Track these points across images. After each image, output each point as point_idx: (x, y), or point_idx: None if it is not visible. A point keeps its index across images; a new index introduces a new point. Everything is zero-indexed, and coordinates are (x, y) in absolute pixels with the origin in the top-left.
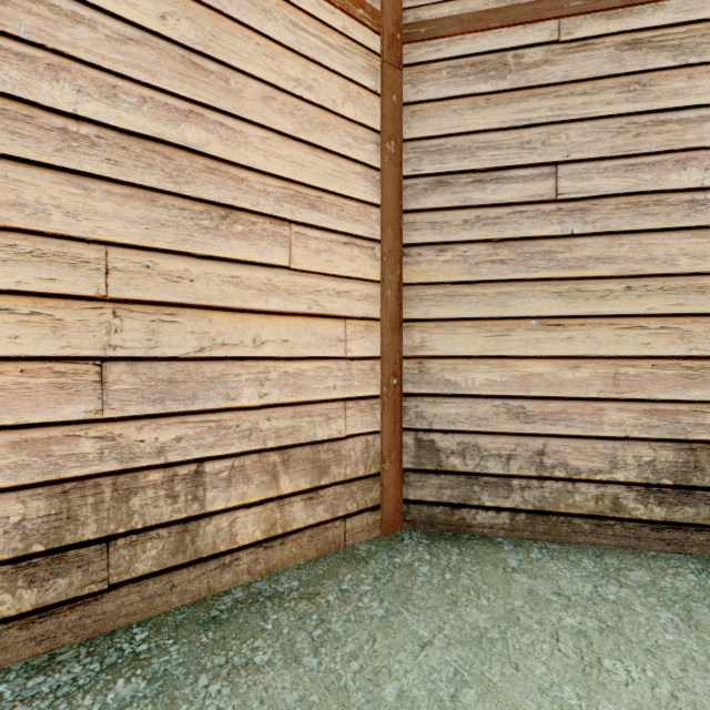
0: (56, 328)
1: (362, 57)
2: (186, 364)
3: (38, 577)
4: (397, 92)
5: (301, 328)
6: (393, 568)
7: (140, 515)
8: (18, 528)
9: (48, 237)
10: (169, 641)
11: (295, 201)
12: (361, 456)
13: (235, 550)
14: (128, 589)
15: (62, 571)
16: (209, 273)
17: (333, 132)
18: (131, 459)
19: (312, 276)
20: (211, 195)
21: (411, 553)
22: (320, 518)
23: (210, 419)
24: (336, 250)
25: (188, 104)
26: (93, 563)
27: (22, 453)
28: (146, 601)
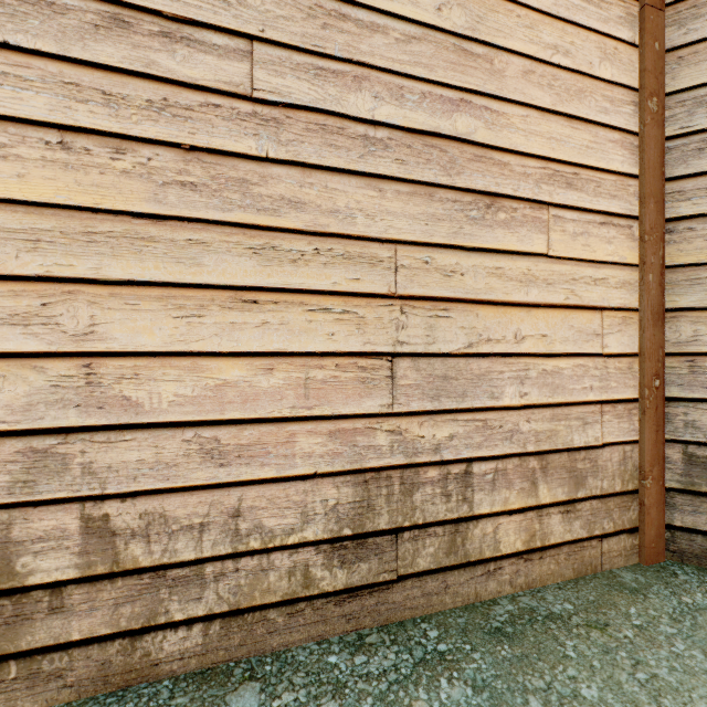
0: (359, 326)
1: (618, 6)
2: (457, 360)
3: (347, 559)
4: (659, 38)
5: (558, 322)
6: (688, 610)
7: (420, 510)
8: (333, 511)
9: (353, 240)
10: (465, 646)
11: (552, 181)
12: (617, 468)
13: (498, 558)
14: (411, 583)
15: (363, 557)
16: (475, 266)
17: (589, 98)
18: (413, 454)
19: (568, 263)
20: (477, 184)
21: (699, 593)
22: (576, 535)
23: (476, 418)
24: (592, 232)
25: (458, 93)
26: (385, 552)
27: (336, 441)
28: (425, 598)
